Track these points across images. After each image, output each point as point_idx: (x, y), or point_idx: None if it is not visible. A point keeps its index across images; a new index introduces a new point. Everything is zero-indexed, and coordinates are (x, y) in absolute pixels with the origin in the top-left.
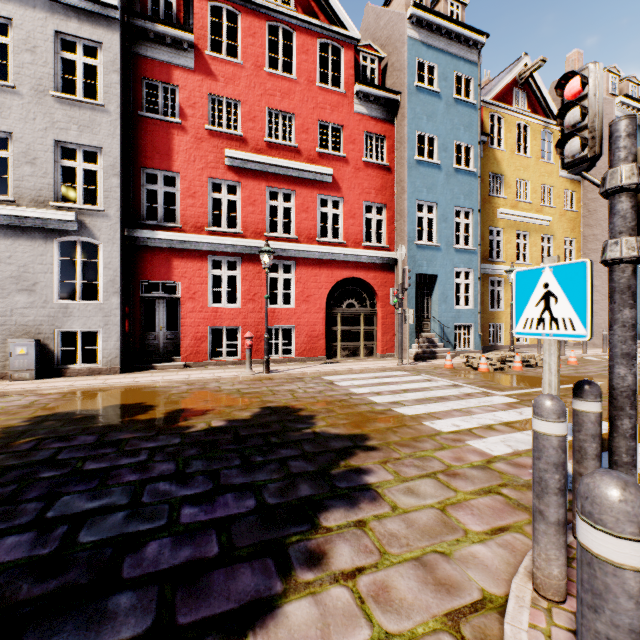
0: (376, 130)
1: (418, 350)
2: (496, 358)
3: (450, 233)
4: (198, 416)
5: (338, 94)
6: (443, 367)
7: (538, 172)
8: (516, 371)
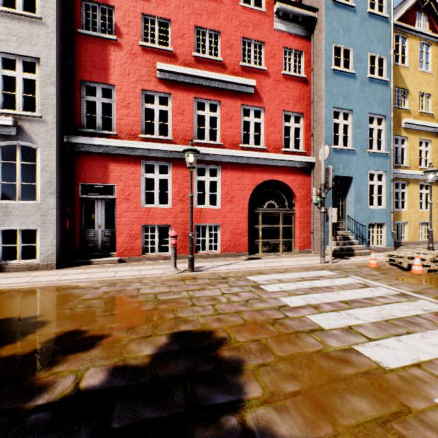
0: (294, 46)
1: (336, 247)
2: (429, 259)
3: (364, 138)
4: (78, 353)
5: (259, 13)
6: (367, 266)
7: None
8: None
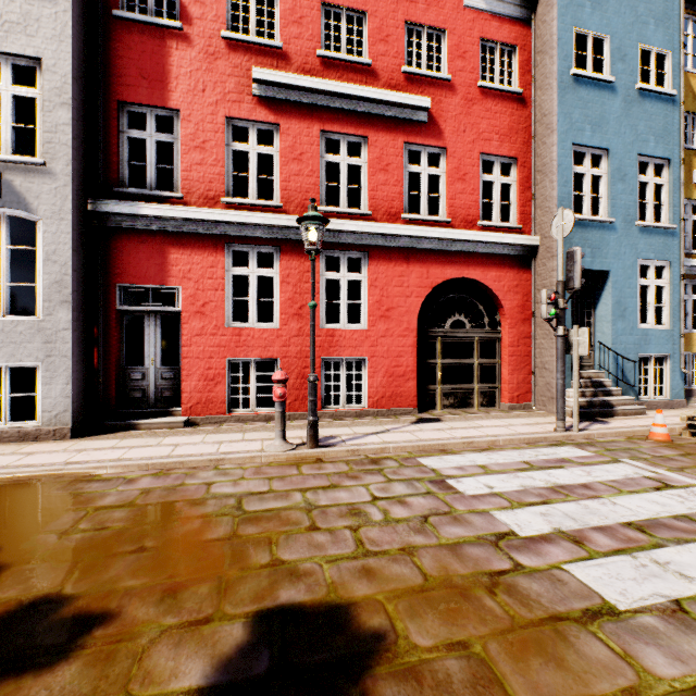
0: (500, 36)
1: (580, 400)
2: None
3: (631, 200)
4: (25, 676)
5: None
6: (647, 438)
7: None
8: None
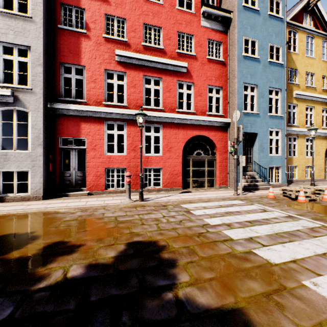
0: (215, 38)
1: (245, 184)
2: (310, 192)
3: (266, 105)
4: (64, 256)
5: (190, 14)
6: (267, 197)
7: (320, 67)
8: (326, 202)
